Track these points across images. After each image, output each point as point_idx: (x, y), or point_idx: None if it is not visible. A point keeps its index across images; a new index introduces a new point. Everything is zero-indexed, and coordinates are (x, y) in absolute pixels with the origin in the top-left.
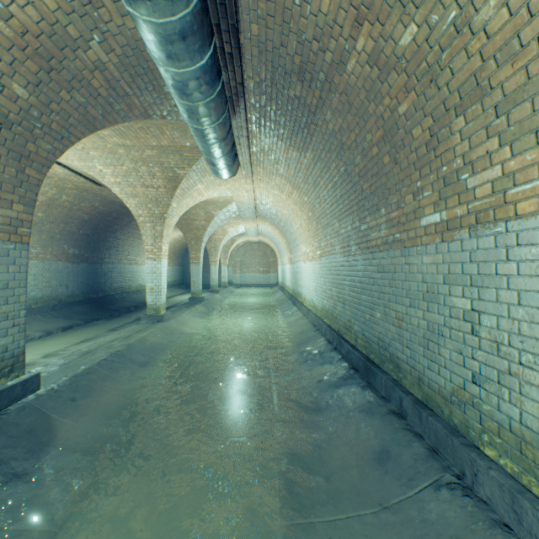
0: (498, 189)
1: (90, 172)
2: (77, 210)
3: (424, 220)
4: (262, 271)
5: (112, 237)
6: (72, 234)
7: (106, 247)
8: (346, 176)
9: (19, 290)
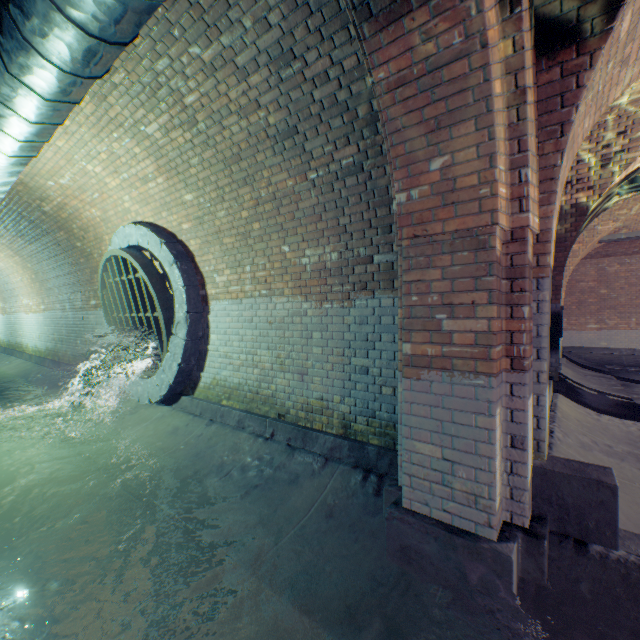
0: None
1: None
2: None
3: (92, 302)
4: None
5: None
6: None
7: None
8: (63, 269)
9: None
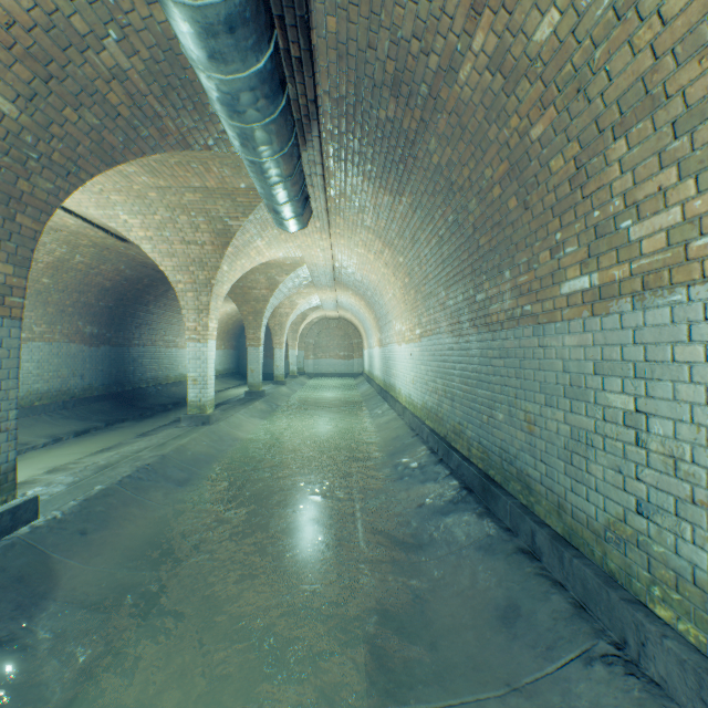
0: (676, 241)
1: (111, 223)
2: (96, 275)
3: (565, 286)
4: (343, 356)
5: (143, 310)
6: (88, 307)
7: (135, 324)
8: (456, 228)
9: (8, 382)
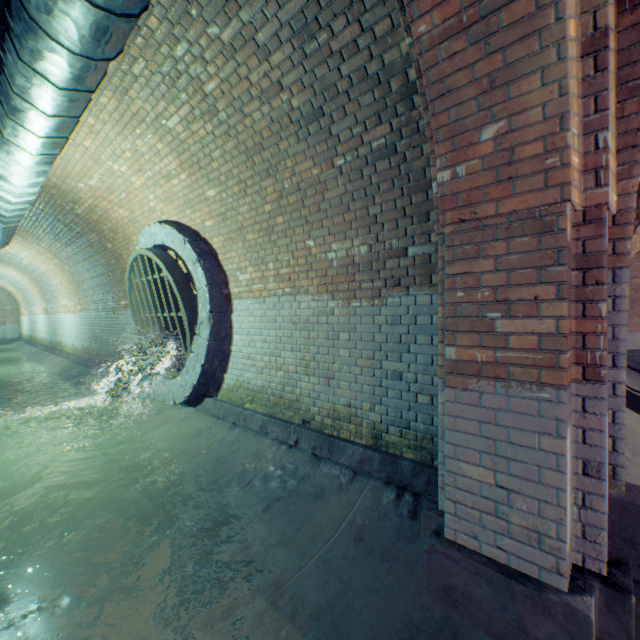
0: None
1: None
2: None
3: (122, 302)
4: None
5: None
6: None
7: None
8: (96, 270)
9: None
